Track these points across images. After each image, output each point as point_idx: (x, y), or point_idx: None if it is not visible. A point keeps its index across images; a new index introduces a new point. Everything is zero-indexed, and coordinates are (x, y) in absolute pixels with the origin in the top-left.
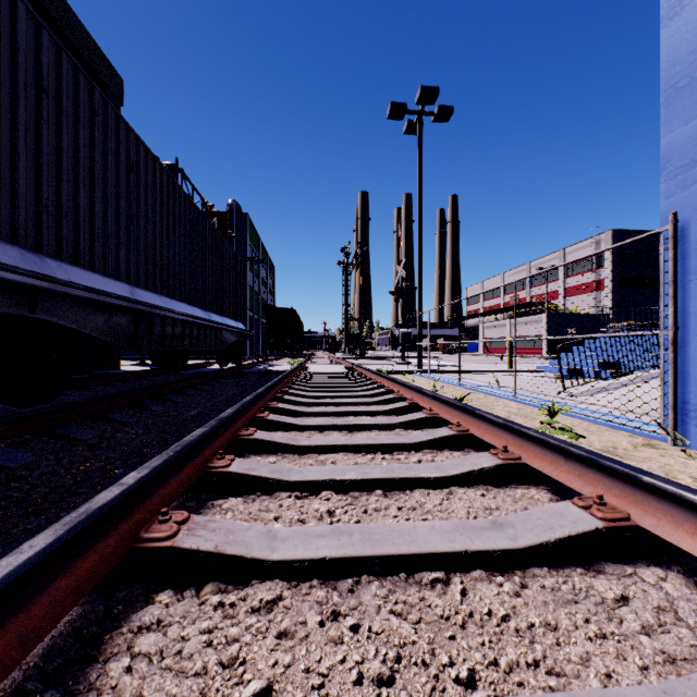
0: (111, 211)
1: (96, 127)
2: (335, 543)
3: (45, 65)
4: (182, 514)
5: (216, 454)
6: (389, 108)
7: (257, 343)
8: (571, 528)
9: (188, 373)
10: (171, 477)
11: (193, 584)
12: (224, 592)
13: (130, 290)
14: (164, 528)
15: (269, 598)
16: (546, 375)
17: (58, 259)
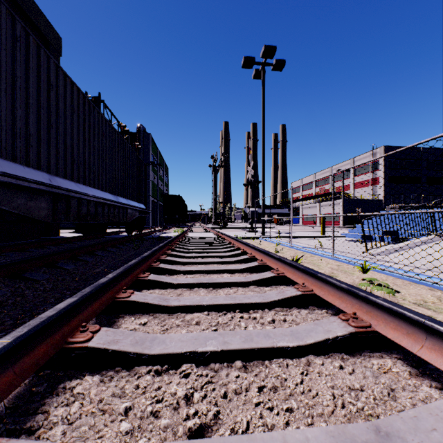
0: (32, 117)
1: (18, 50)
2: None
3: None
4: None
5: (84, 323)
6: (243, 60)
7: (157, 218)
8: None
9: (106, 238)
10: (6, 368)
11: None
12: None
13: (49, 177)
14: None
15: None
16: (347, 239)
17: None
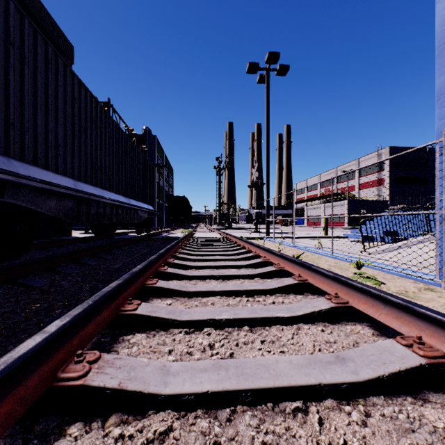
0: (60, 129)
1: (49, 72)
2: (216, 378)
3: (11, 26)
4: (94, 354)
5: (127, 299)
6: (247, 66)
7: (162, 219)
8: (400, 364)
9: (116, 238)
10: (90, 321)
11: (100, 415)
12: (125, 423)
13: (74, 183)
14: (78, 368)
15: (162, 430)
16: (349, 239)
17: (21, 161)
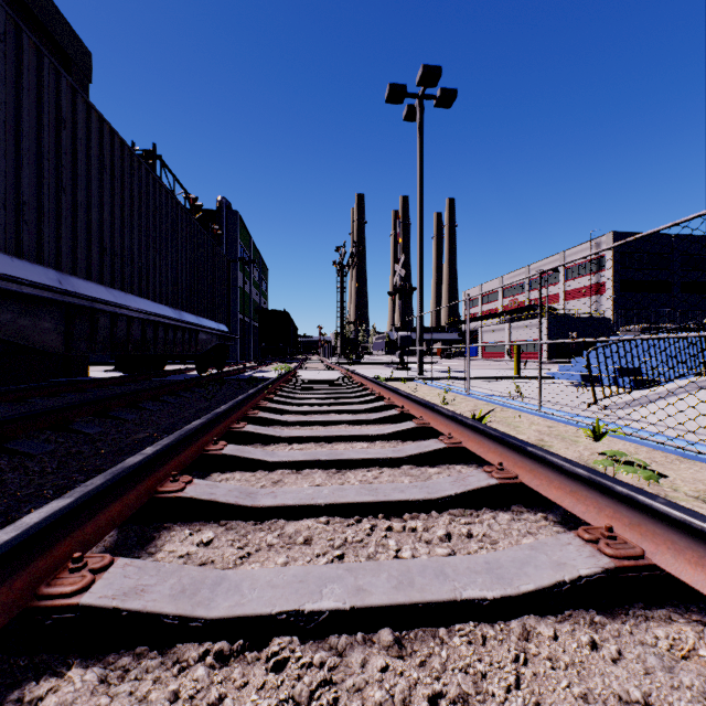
0: (28, 173)
1: (0, 57)
2: None
3: None
4: None
5: (85, 548)
6: (387, 90)
7: (249, 347)
8: None
9: (163, 380)
10: None
11: None
12: None
13: (57, 277)
14: None
15: None
16: (558, 382)
17: None
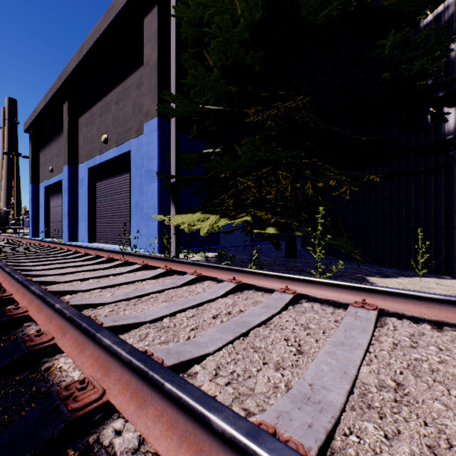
0: None
1: None
2: None
3: None
4: None
5: None
6: (3, 153)
7: None
8: None
9: None
10: None
11: None
12: None
13: None
14: None
15: None
16: None
17: None
